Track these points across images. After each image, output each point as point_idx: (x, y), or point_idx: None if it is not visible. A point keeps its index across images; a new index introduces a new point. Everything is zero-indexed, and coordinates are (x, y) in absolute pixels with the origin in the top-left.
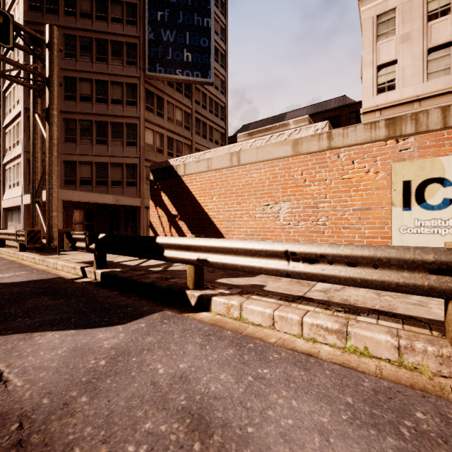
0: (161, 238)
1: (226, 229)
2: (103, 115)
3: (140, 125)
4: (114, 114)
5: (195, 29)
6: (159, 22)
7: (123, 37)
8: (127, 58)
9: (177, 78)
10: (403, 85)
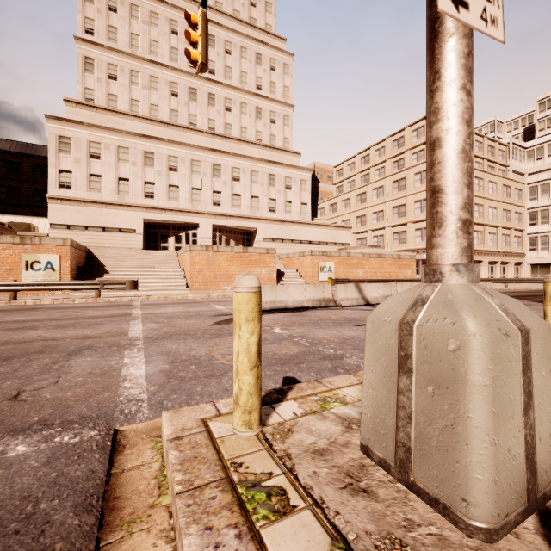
0: None
1: None
2: None
3: None
4: None
5: None
6: None
7: None
8: None
9: None
10: (76, 189)
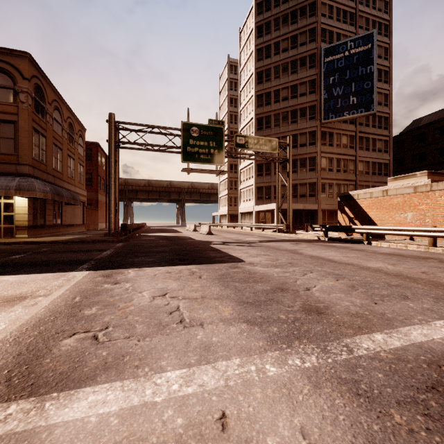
0: (353, 226)
1: (380, 224)
2: (294, 155)
3: (317, 157)
4: (301, 153)
5: (360, 78)
6: (331, 85)
7: (306, 104)
8: (309, 116)
9: (345, 118)
10: None
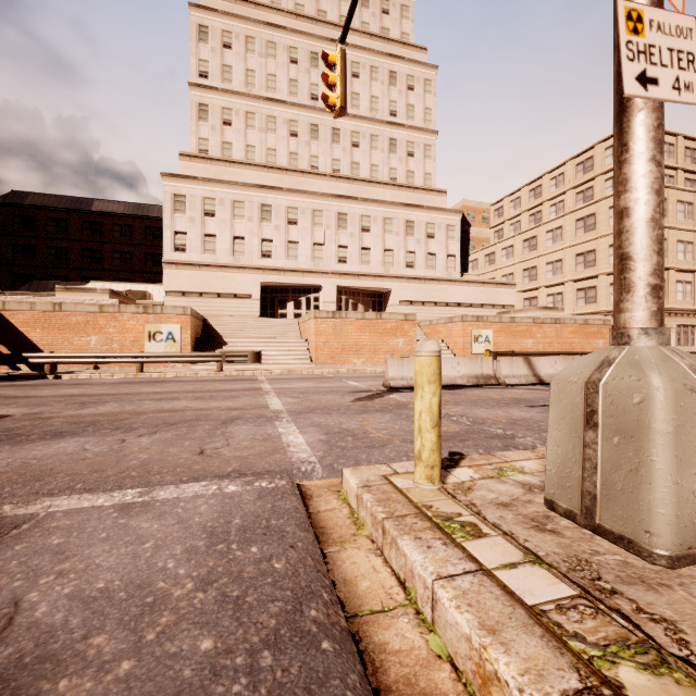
0: (26, 354)
1: (50, 350)
2: None
3: None
4: None
5: None
6: None
7: None
8: None
9: None
10: (191, 251)
